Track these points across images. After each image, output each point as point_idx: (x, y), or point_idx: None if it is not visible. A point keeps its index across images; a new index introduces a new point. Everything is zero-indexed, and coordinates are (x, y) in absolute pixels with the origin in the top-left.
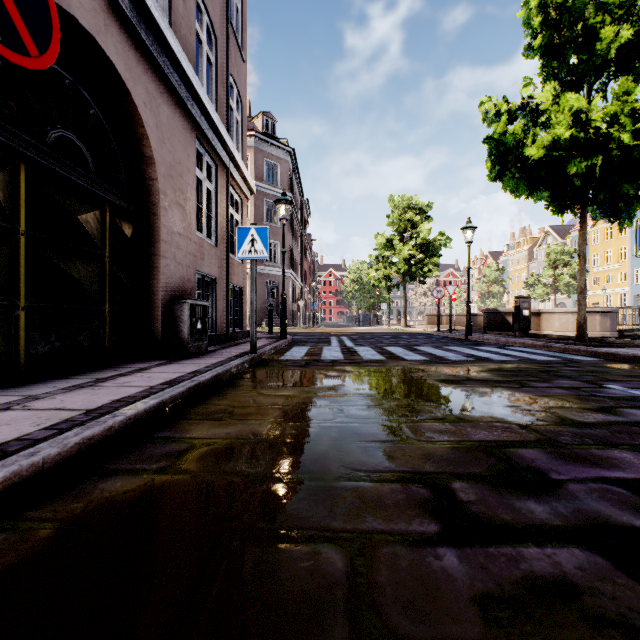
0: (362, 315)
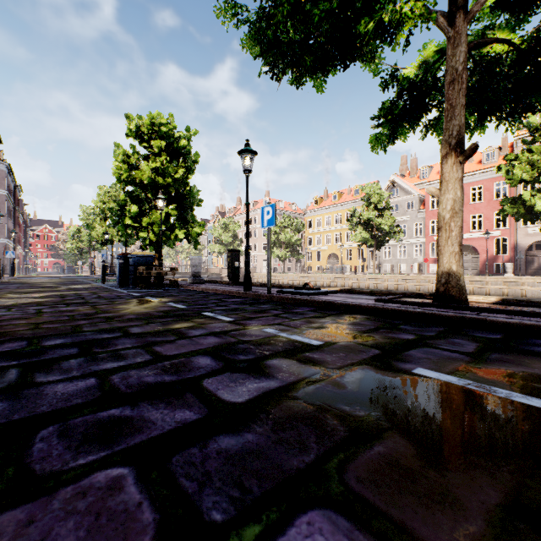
0: (68, 267)
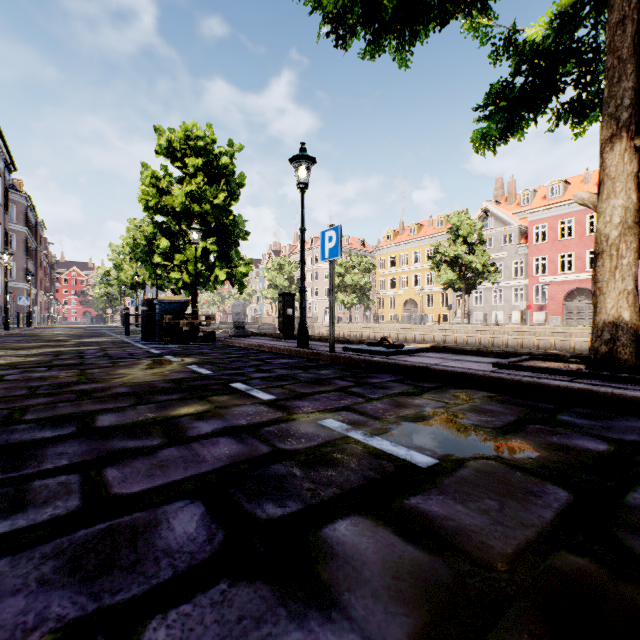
0: (96, 316)
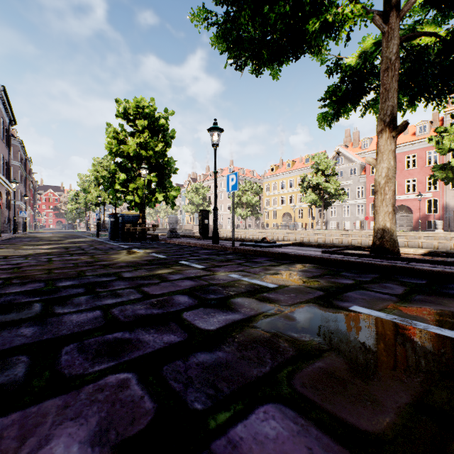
0: (68, 224)
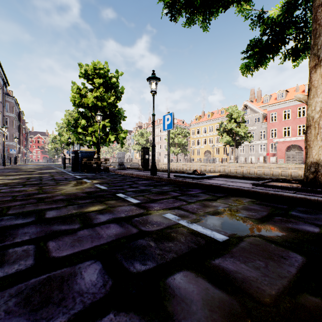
0: (49, 159)
